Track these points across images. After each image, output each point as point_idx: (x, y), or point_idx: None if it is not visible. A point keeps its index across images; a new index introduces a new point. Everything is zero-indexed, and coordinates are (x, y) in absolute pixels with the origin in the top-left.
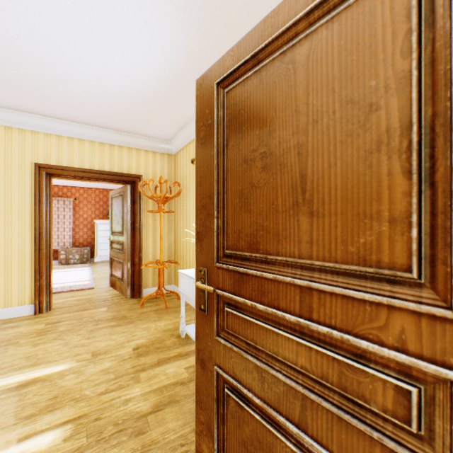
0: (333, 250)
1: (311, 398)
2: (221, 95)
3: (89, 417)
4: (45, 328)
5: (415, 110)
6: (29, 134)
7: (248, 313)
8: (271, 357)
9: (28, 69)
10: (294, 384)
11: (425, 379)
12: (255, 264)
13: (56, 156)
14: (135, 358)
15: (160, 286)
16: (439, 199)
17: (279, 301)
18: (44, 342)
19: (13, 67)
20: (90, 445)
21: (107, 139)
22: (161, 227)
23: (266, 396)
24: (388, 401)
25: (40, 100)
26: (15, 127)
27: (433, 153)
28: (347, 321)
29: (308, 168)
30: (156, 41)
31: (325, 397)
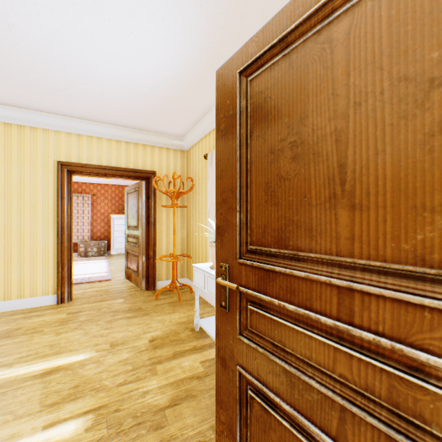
0: (380, 247)
1: (353, 412)
2: (243, 84)
3: (109, 408)
4: (67, 317)
5: None
6: (52, 134)
7: (274, 313)
8: (302, 361)
9: (52, 71)
10: (331, 394)
11: None
12: (282, 261)
13: (77, 154)
14: (151, 350)
15: (173, 279)
16: None
17: (311, 302)
18: (66, 331)
19: (38, 70)
20: (110, 437)
21: (124, 137)
22: (174, 222)
23: (296, 403)
24: None
25: (62, 101)
26: (39, 127)
27: None
28: (398, 328)
29: (348, 157)
30: (172, 37)
31: (370, 411)
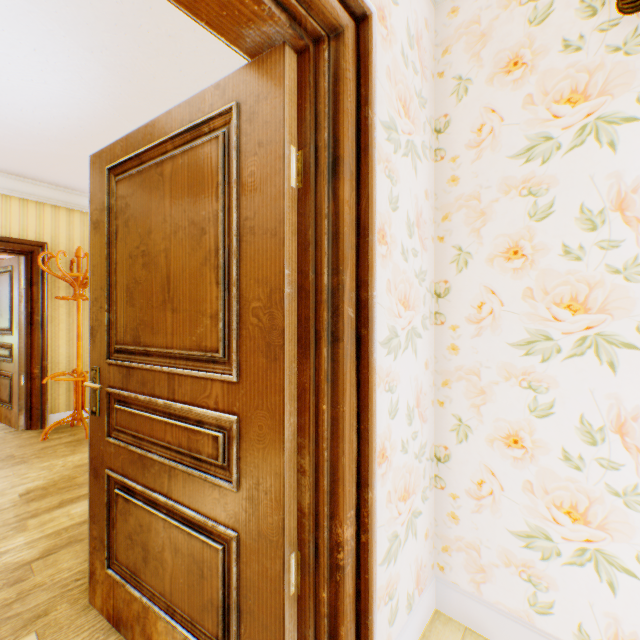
0: (185, 340)
1: (174, 466)
2: (113, 182)
3: None
4: None
5: (221, 240)
6: None
7: (135, 407)
8: (151, 442)
9: None
10: (164, 459)
11: (227, 426)
12: (140, 357)
13: None
14: (23, 505)
15: (78, 407)
16: (232, 302)
17: (156, 389)
18: None
19: None
20: None
21: None
22: (79, 321)
23: (147, 481)
24: (210, 448)
25: None
26: None
27: (230, 271)
28: (194, 396)
29: (172, 271)
30: (55, 73)
31: (183, 462)
